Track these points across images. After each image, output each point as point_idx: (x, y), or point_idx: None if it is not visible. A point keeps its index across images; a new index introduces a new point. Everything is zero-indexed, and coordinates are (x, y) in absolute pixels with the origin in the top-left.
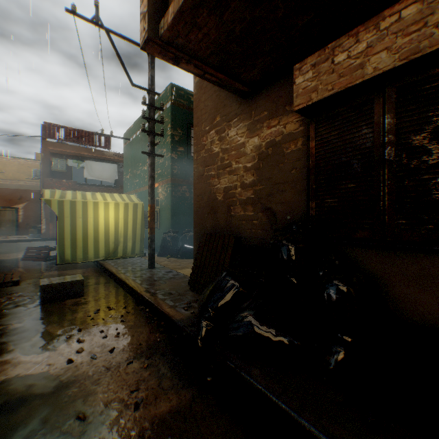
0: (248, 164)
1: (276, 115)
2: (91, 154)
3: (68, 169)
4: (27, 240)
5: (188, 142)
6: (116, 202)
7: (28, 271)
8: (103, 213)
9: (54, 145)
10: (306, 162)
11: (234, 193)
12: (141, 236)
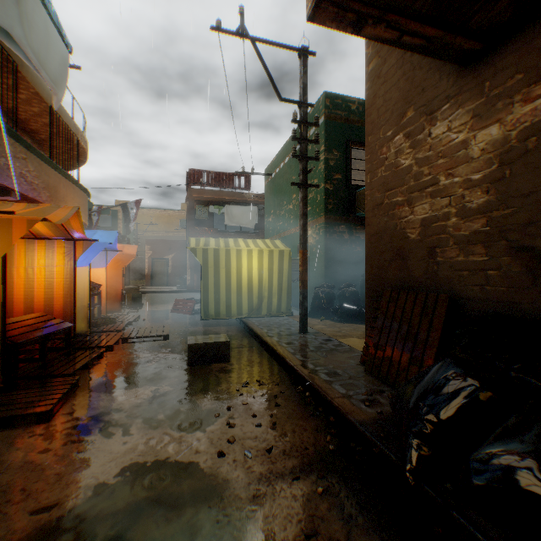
0: (474, 176)
1: None
2: (231, 198)
3: (209, 216)
4: (174, 291)
5: (347, 166)
6: (259, 249)
7: (175, 325)
8: (246, 263)
9: (197, 191)
10: None
11: (442, 227)
12: (288, 291)
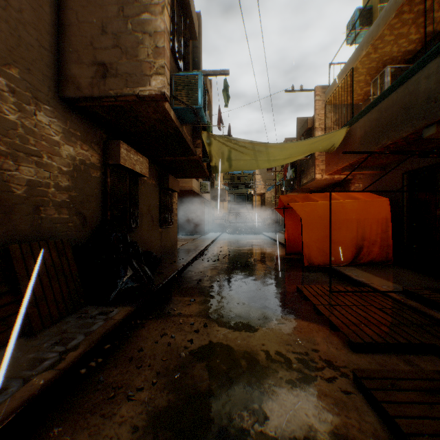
0: (65, 168)
1: (87, 143)
2: None
3: None
4: None
5: None
6: None
7: None
8: None
9: None
10: (102, 187)
11: (47, 192)
12: None
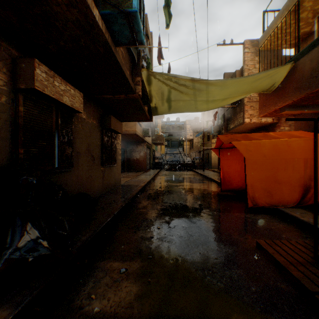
0: None
1: None
2: None
3: None
4: None
5: None
6: None
7: None
8: None
9: None
10: (10, 117)
11: None
12: None
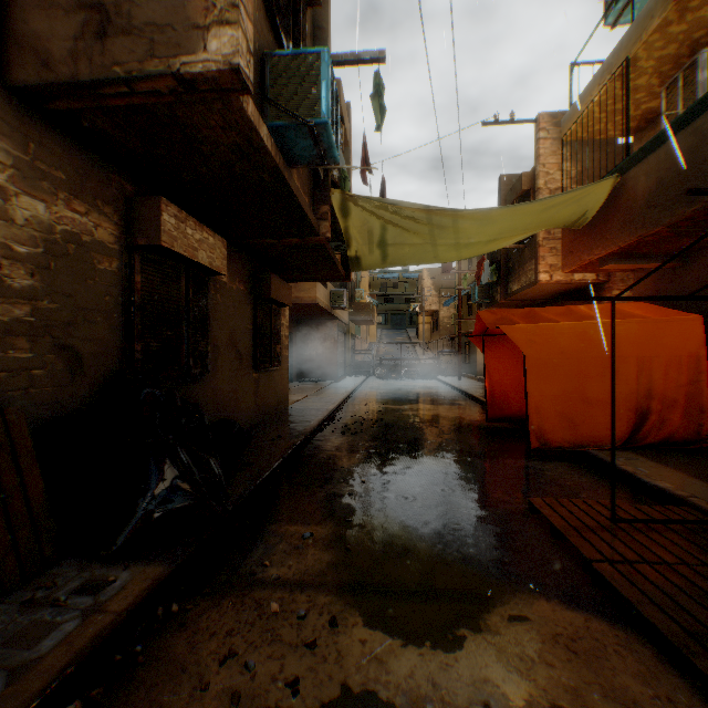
0: (21, 247)
1: (85, 199)
2: None
3: None
4: None
5: None
6: None
7: None
8: None
9: None
10: (123, 293)
11: None
12: None
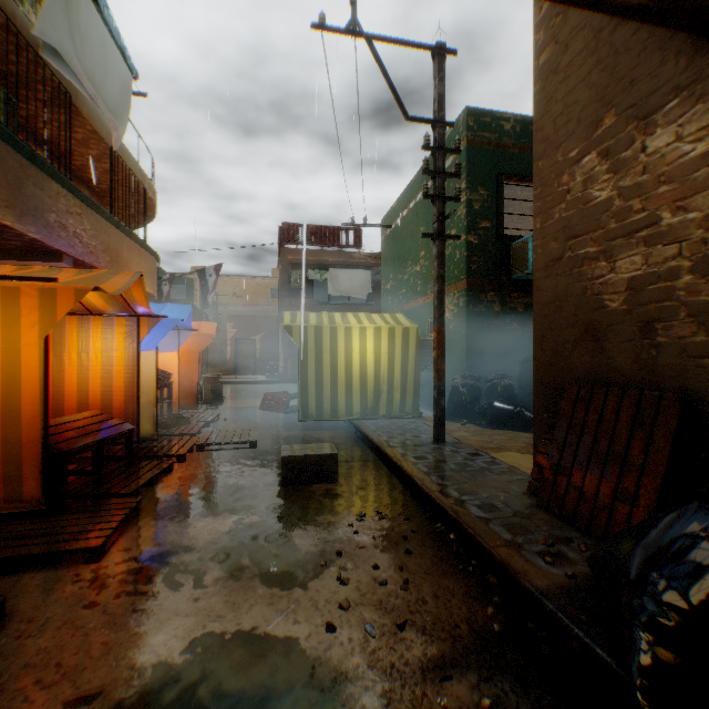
0: None
1: None
2: (336, 259)
3: (308, 283)
4: (263, 382)
5: (499, 209)
6: (376, 327)
7: (265, 427)
8: (357, 345)
9: (292, 252)
10: None
11: (665, 290)
12: (415, 384)
